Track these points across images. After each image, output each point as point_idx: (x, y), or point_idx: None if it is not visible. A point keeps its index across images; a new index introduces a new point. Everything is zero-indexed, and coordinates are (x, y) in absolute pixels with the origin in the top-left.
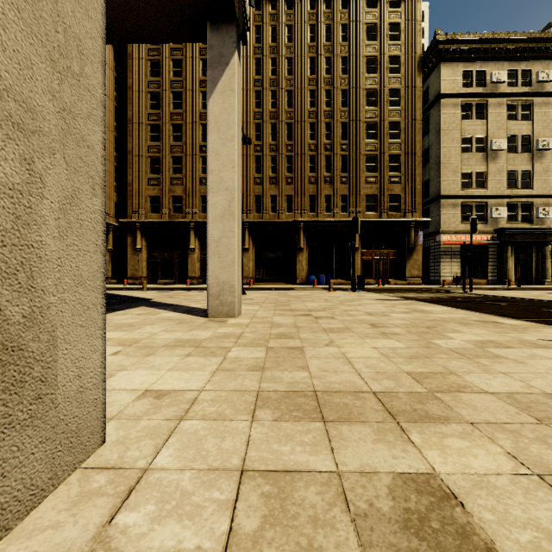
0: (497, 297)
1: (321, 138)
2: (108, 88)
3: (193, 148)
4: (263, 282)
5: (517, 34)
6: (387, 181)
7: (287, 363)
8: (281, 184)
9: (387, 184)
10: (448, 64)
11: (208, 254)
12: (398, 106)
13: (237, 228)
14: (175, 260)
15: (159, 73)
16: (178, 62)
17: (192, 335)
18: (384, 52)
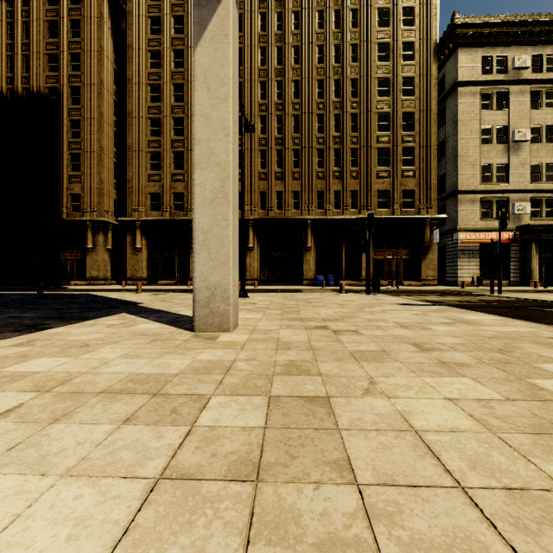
0: (537, 302)
1: (329, 130)
2: (107, 81)
3: None
4: (268, 283)
5: (541, 15)
6: (400, 176)
7: (307, 449)
8: (287, 179)
9: (400, 178)
10: (467, 49)
11: (194, 248)
12: (411, 96)
13: (232, 216)
14: (176, 260)
15: (160, 65)
16: (180, 53)
17: (159, 367)
18: (397, 38)
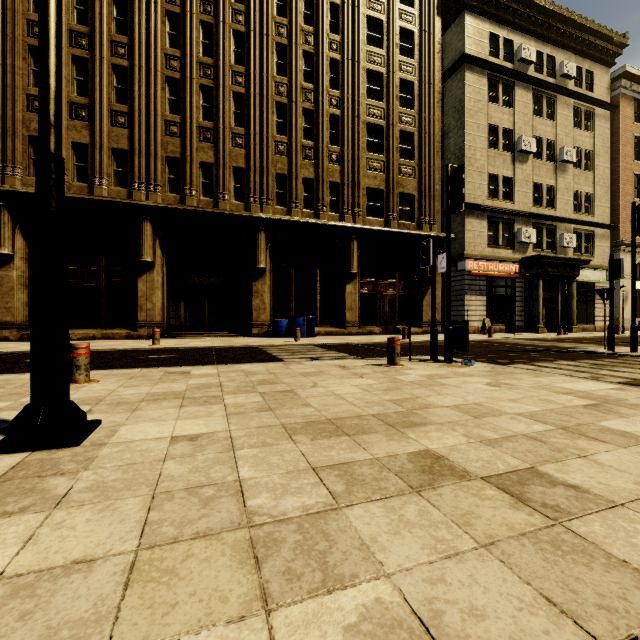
0: None
1: (297, 75)
2: None
3: (6, 19)
4: (185, 332)
5: (547, 2)
6: (397, 171)
7: None
8: (223, 143)
9: (397, 175)
10: (474, 16)
11: None
12: (410, 58)
13: None
14: None
15: None
16: None
17: None
18: None
